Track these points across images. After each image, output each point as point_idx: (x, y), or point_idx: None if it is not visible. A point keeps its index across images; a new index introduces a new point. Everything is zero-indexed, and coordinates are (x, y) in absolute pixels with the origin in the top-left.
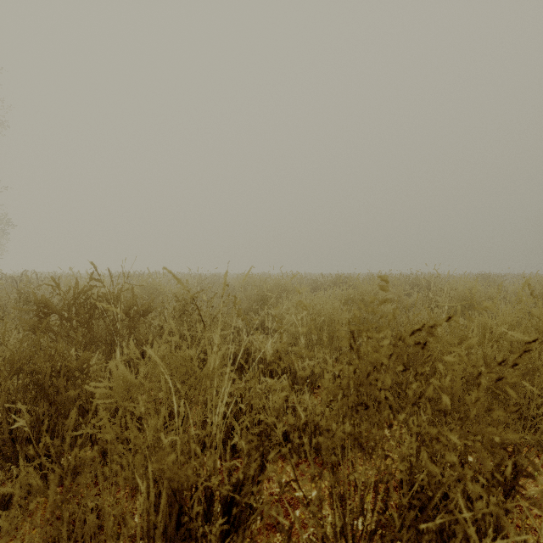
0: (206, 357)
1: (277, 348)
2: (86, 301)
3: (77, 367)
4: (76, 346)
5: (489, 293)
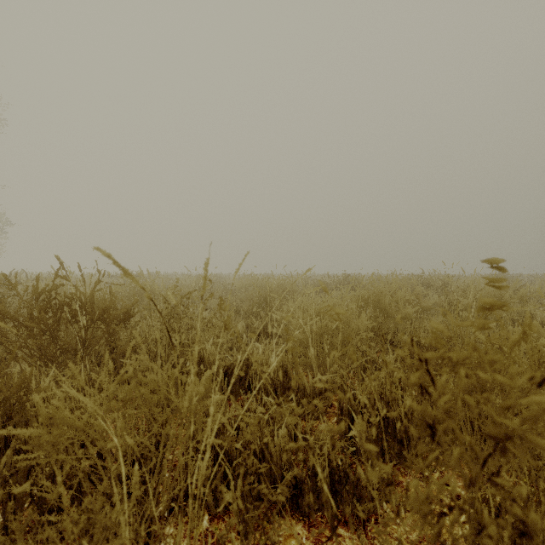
0: (189, 379)
1: (282, 359)
2: (48, 303)
3: (12, 394)
4: (31, 360)
5: (519, 294)
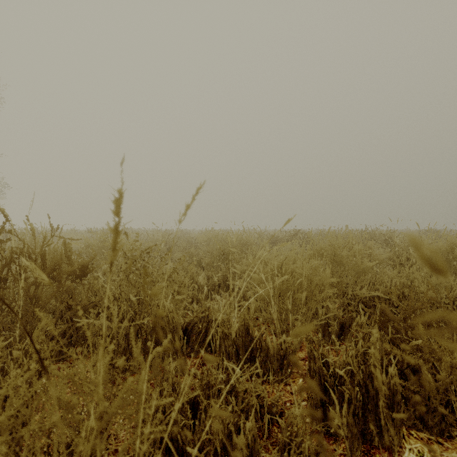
0: (130, 363)
1: (243, 317)
2: None
3: None
4: None
5: None
